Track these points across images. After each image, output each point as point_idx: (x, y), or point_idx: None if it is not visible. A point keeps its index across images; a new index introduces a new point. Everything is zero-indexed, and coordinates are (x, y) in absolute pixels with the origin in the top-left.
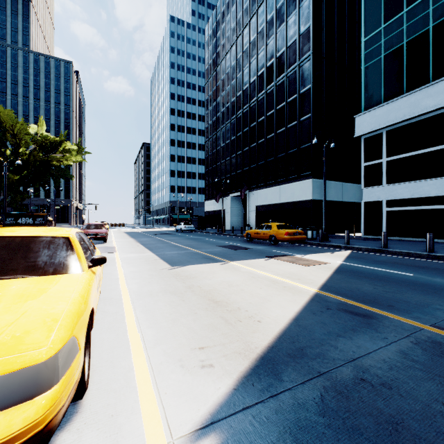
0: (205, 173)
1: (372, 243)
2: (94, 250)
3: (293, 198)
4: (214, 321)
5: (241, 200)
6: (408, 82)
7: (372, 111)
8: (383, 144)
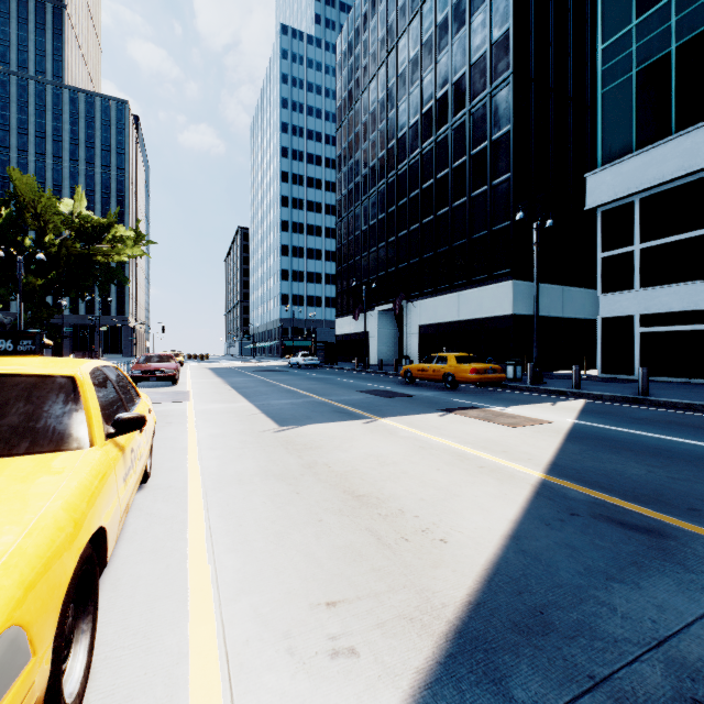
0: (337, 274)
1: (619, 388)
2: (134, 399)
3: (481, 313)
4: (356, 539)
5: (394, 317)
6: (679, 115)
7: (617, 165)
8: (635, 221)
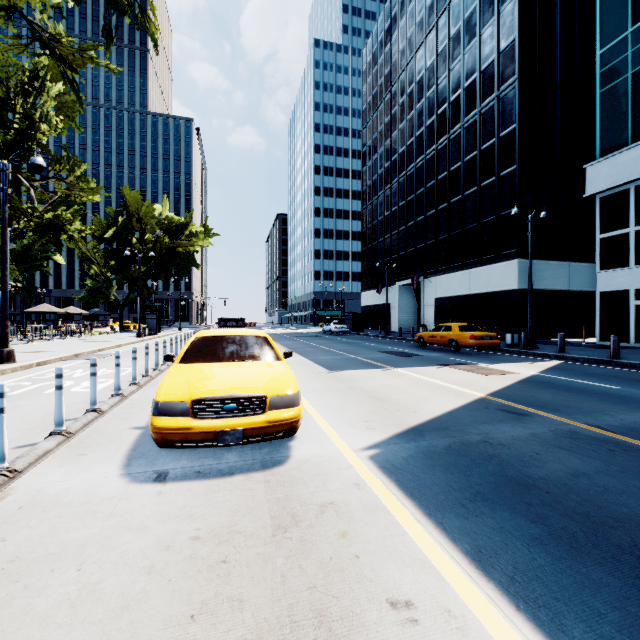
0: (362, 254)
1: (601, 353)
2: None
3: (489, 287)
4: (376, 409)
5: (413, 290)
6: None
7: (613, 157)
8: (630, 206)
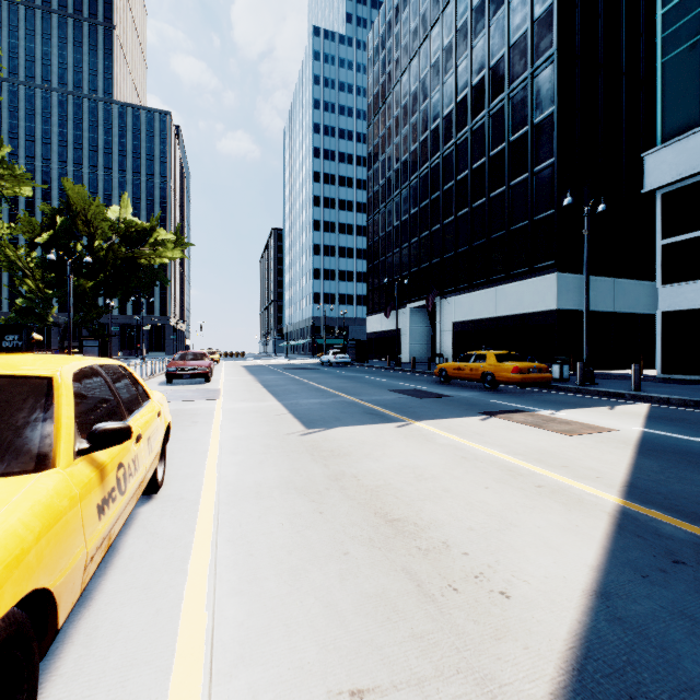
0: (368, 271)
1: (687, 390)
2: (141, 401)
3: (521, 308)
4: (390, 584)
5: (426, 314)
6: None
7: (680, 141)
8: None
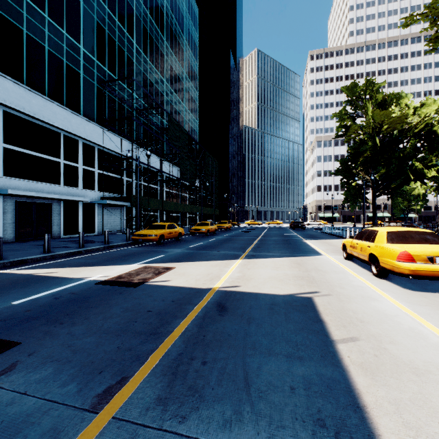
0: None
1: None
2: (370, 241)
3: None
4: (306, 261)
5: None
6: None
7: None
8: None
